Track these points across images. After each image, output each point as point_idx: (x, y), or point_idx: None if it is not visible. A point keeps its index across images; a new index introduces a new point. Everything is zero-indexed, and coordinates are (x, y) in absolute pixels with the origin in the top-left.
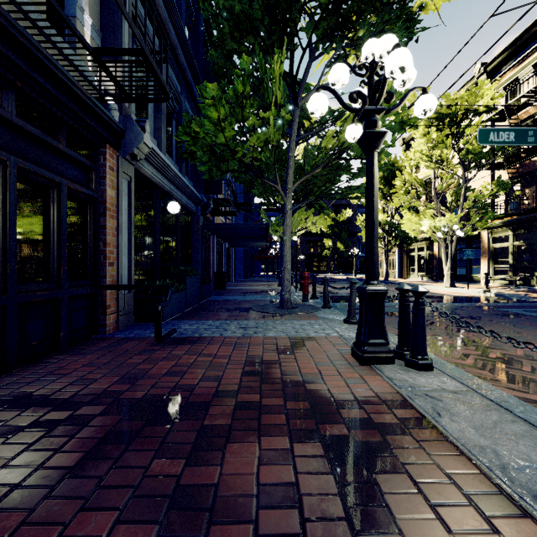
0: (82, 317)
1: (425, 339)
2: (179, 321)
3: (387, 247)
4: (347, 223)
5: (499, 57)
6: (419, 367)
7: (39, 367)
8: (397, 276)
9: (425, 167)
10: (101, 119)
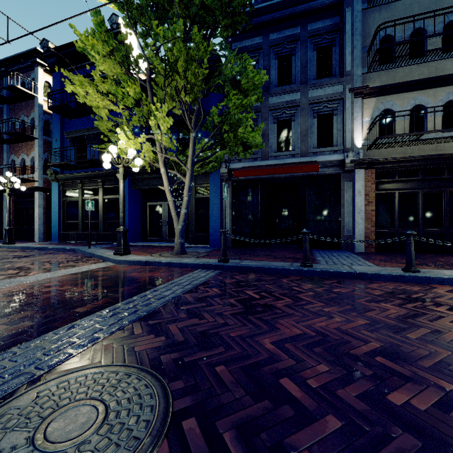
0: None
1: None
2: None
3: None
4: None
5: None
6: None
7: (427, 254)
8: None
9: None
10: None
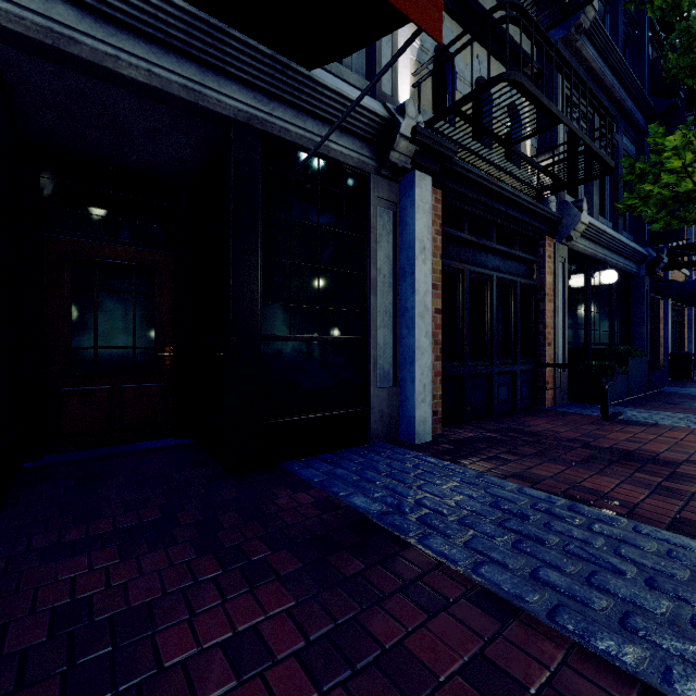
0: (527, 389)
1: None
2: (622, 407)
3: None
4: None
5: None
6: None
7: (510, 419)
8: None
9: None
10: (544, 218)
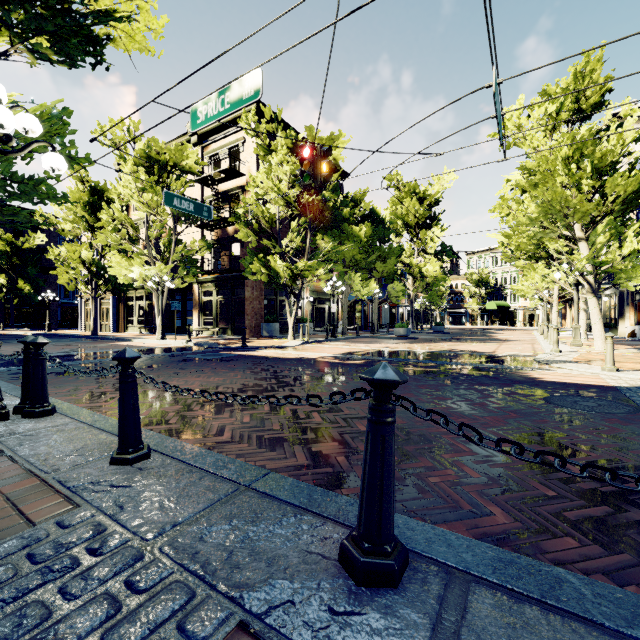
0: None
1: (46, 387)
2: None
3: (95, 293)
4: (40, 253)
5: (207, 127)
6: (37, 415)
7: None
8: (112, 329)
9: (137, 208)
10: None
